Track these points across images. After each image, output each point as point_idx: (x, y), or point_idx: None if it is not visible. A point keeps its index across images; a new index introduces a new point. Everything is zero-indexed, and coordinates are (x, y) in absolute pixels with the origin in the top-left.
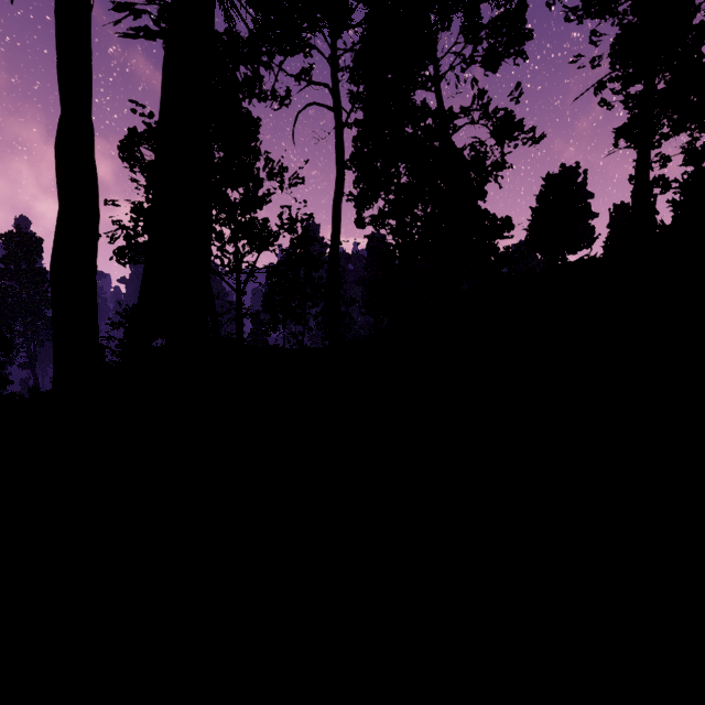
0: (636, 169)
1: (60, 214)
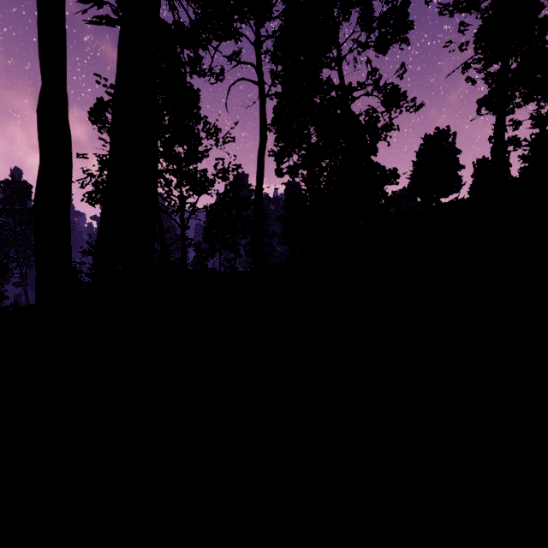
0: (495, 130)
1: (40, 165)
